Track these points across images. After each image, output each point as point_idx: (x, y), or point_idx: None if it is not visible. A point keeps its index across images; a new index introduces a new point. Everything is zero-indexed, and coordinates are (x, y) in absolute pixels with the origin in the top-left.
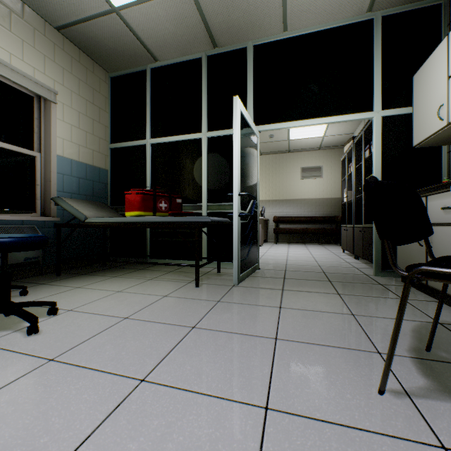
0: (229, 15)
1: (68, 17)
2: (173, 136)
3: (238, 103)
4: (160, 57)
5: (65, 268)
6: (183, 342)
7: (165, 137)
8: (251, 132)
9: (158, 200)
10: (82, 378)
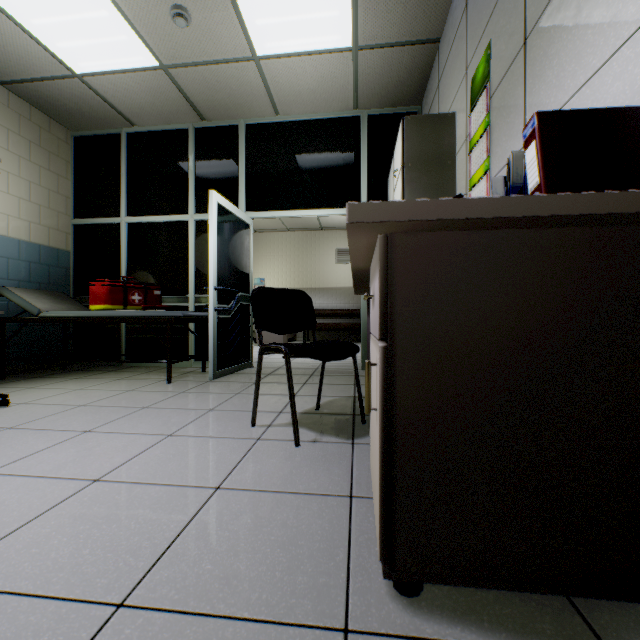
0: (213, 96)
1: (16, 75)
2: (154, 215)
3: (214, 197)
4: (138, 122)
5: (11, 371)
6: (130, 415)
7: (146, 216)
8: (238, 221)
9: (131, 292)
10: (39, 433)
